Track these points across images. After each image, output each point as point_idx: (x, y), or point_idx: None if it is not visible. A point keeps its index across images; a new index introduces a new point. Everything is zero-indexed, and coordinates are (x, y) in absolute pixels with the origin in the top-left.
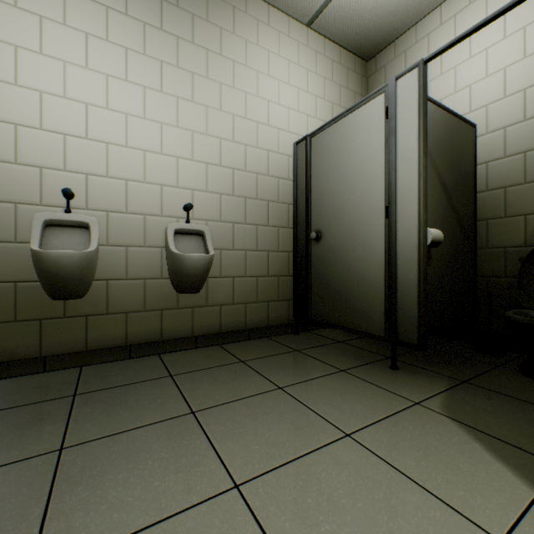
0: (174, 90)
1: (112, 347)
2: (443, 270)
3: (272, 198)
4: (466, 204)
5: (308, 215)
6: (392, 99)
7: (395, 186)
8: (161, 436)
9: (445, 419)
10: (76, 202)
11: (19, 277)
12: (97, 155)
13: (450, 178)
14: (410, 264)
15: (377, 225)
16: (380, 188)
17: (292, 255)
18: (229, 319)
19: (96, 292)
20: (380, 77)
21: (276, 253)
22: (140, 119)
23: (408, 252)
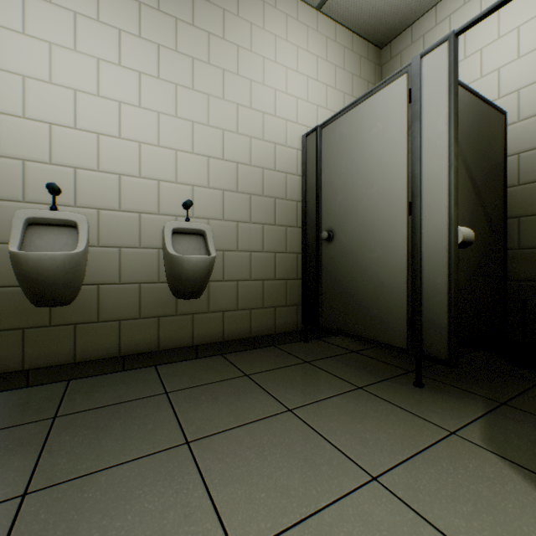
0: (173, 76)
1: (103, 358)
2: (471, 274)
3: (279, 195)
4: (496, 199)
5: (318, 213)
6: (416, 80)
7: (419, 178)
8: (147, 477)
9: (491, 456)
10: (63, 198)
11: None
12: (86, 147)
13: (479, 170)
14: (439, 267)
15: (398, 223)
16: (401, 181)
17: (301, 257)
18: (232, 327)
19: (85, 298)
20: (395, 64)
21: (284, 254)
22: (135, 108)
23: (436, 253)
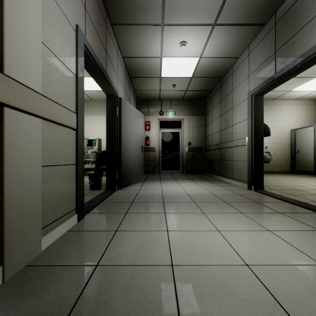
0: None
1: None
2: None
3: (284, 143)
4: None
5: (294, 147)
6: (315, 128)
7: (315, 144)
8: (275, 177)
9: None
10: None
11: None
12: None
13: None
14: None
15: (312, 151)
16: (312, 144)
17: (289, 155)
18: (273, 169)
19: None
20: None
21: (285, 155)
22: None
23: None
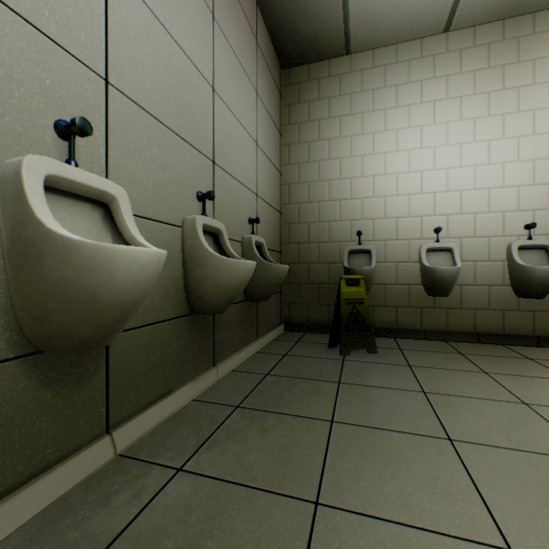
0: (514, 132)
1: (463, 332)
2: None
3: None
4: None
5: None
6: None
7: None
8: None
9: None
10: (440, 234)
11: (410, 282)
12: (453, 201)
13: None
14: None
15: None
16: None
17: None
18: None
19: (452, 293)
20: None
21: None
22: (484, 166)
23: None
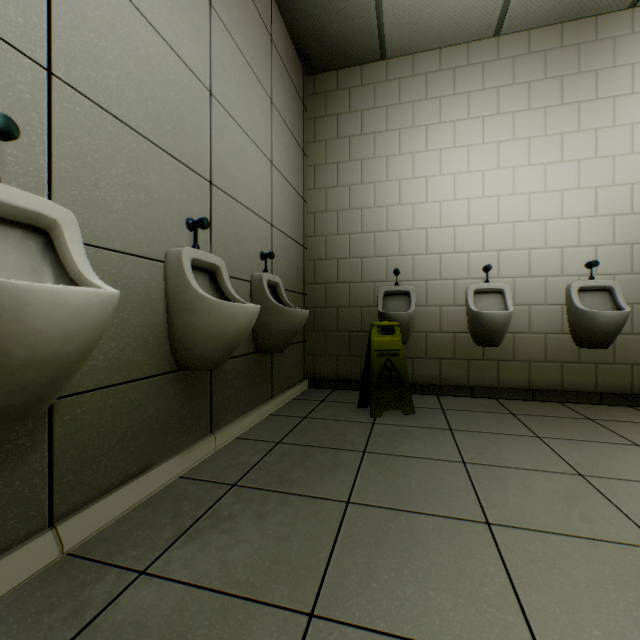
0: (574, 155)
1: (516, 388)
2: None
3: None
4: None
5: None
6: None
7: None
8: (616, 450)
9: None
10: (490, 273)
11: (455, 329)
12: (505, 234)
13: None
14: None
15: None
16: None
17: None
18: None
19: (504, 342)
20: None
21: None
22: (540, 194)
23: None
